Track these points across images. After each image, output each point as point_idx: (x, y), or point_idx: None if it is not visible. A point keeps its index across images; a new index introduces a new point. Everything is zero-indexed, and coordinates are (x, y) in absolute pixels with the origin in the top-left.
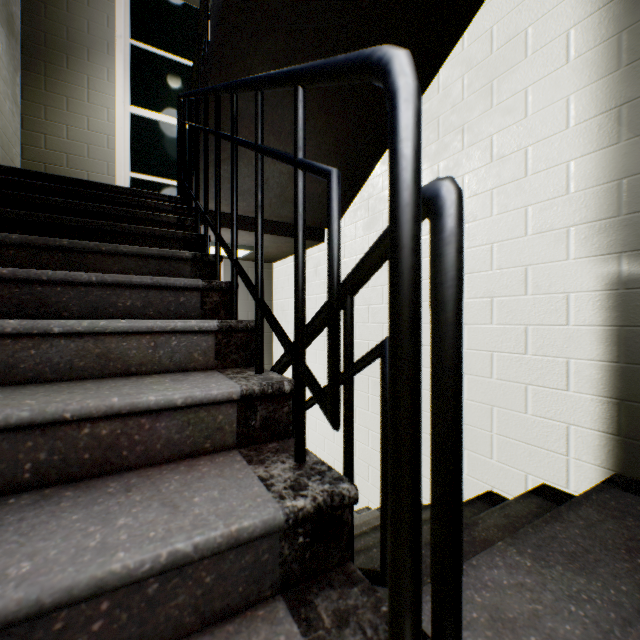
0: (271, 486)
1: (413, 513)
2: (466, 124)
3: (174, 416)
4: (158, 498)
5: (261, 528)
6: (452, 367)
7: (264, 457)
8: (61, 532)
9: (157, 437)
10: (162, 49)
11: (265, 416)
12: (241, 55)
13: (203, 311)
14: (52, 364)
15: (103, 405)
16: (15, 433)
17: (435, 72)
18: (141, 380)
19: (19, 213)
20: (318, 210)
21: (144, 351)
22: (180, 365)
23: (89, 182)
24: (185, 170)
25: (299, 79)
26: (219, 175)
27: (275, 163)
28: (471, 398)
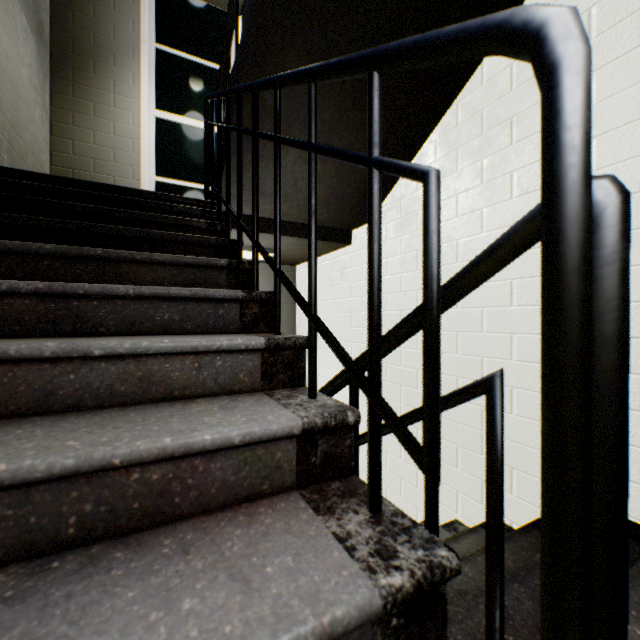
0: (353, 550)
1: (587, 633)
2: (515, 117)
3: (229, 455)
4: (223, 566)
5: (356, 618)
6: (617, 425)
7: (331, 503)
8: (117, 621)
9: (211, 480)
10: (186, 52)
11: (326, 451)
12: (275, 51)
13: (242, 324)
14: (92, 389)
15: (155, 447)
16: (58, 482)
17: (478, 62)
18: (187, 408)
19: (52, 221)
20: (347, 211)
21: (187, 373)
22: (225, 387)
23: (118, 187)
24: (213, 173)
25: (377, 63)
26: (256, 177)
27: (305, 164)
28: (521, 414)
